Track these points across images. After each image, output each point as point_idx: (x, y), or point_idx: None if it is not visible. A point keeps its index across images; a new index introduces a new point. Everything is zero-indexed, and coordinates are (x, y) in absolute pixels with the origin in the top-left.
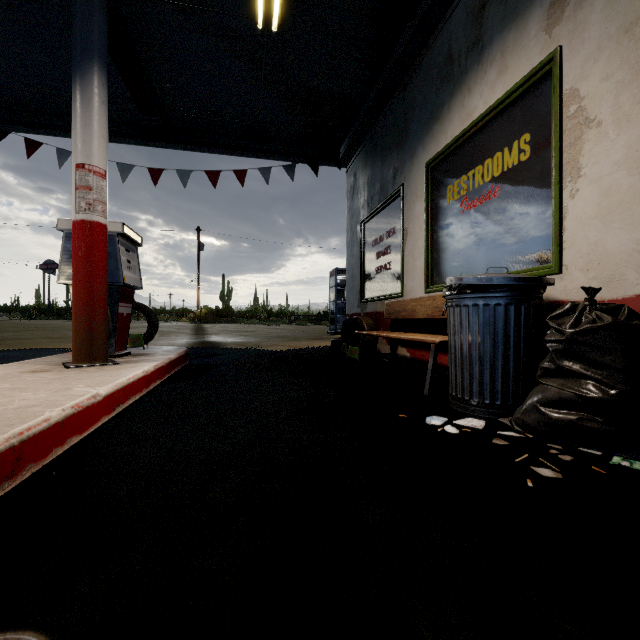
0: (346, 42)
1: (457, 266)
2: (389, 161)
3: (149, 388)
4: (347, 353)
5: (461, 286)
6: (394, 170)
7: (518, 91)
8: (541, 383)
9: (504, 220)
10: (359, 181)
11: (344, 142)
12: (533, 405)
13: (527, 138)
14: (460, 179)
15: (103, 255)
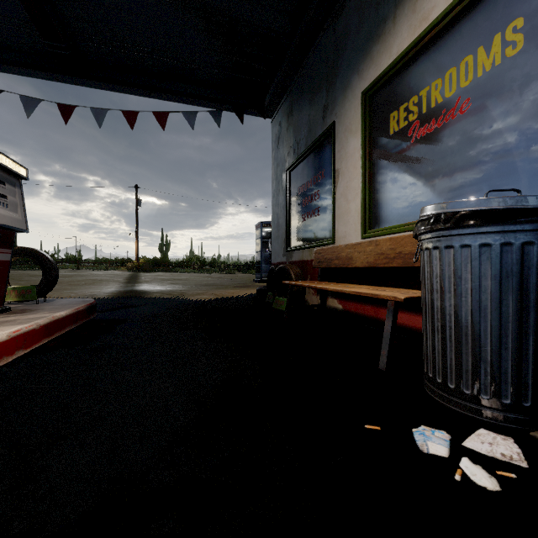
0: None
1: (404, 205)
2: (317, 101)
3: None
4: (273, 304)
5: (460, 215)
6: (323, 109)
7: None
8: None
9: (477, 140)
10: (284, 129)
11: (269, 90)
12: None
13: (519, 24)
14: (408, 102)
15: None
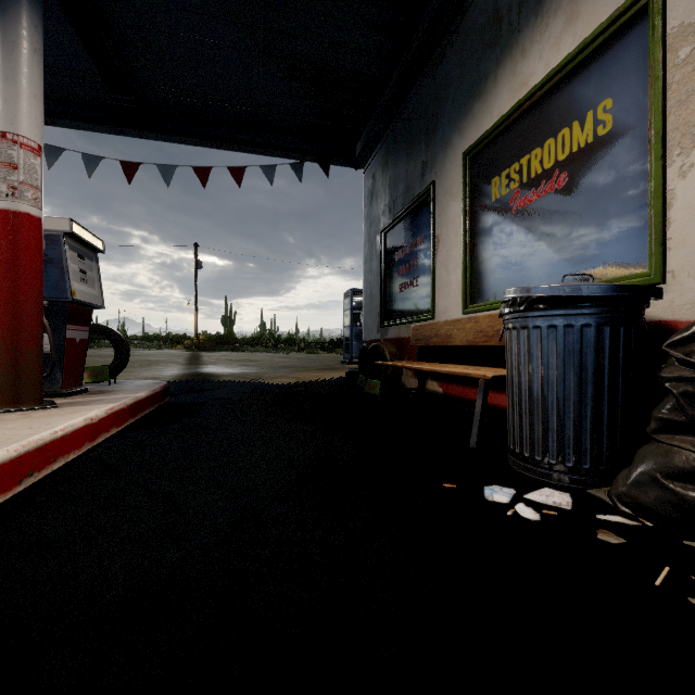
0: (364, 2)
1: (505, 279)
2: (416, 155)
3: (96, 441)
4: (365, 388)
5: (531, 299)
6: (422, 165)
7: (596, 42)
8: (658, 441)
9: (573, 216)
10: (379, 183)
11: (361, 137)
12: (650, 476)
13: (608, 104)
14: (510, 168)
15: (35, 259)
